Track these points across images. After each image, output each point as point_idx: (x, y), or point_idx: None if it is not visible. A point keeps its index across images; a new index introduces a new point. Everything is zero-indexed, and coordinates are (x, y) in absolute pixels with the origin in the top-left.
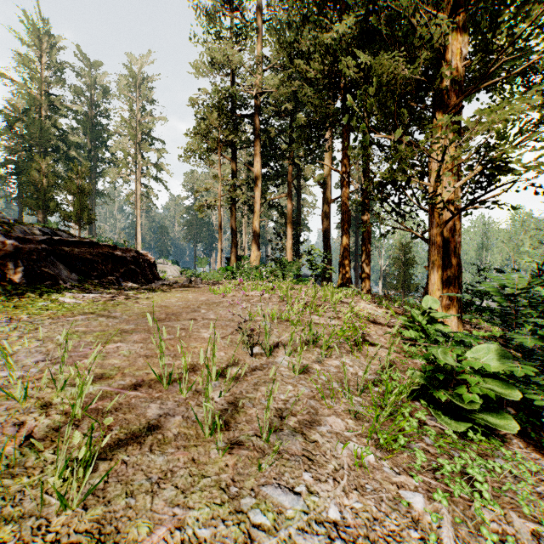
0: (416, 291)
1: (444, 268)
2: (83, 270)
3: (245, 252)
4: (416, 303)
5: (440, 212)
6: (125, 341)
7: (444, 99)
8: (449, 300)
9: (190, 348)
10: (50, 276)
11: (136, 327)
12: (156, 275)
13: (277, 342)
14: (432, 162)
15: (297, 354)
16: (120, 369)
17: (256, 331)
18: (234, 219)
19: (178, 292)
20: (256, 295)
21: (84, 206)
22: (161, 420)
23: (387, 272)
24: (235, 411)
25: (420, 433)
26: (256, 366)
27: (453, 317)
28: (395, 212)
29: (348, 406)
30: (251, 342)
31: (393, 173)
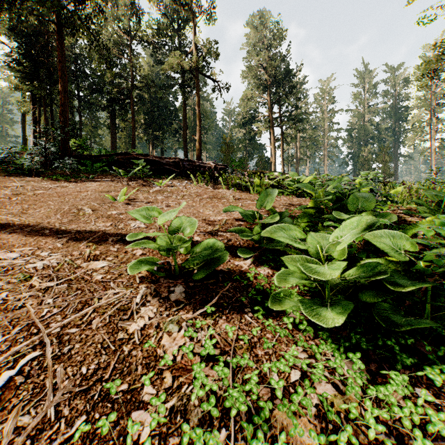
0: None
1: None
2: None
3: None
4: None
5: None
6: None
7: None
8: None
9: None
10: None
11: None
12: None
13: None
14: None
15: None
16: None
17: None
18: None
19: None
20: None
21: (386, 168)
22: None
23: None
24: None
25: None
26: None
27: None
28: None
29: None
30: None
31: None
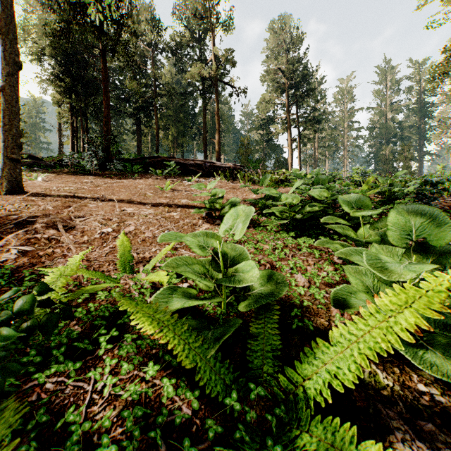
0: None
1: None
2: None
3: None
4: None
5: None
6: None
7: None
8: None
9: None
10: None
11: None
12: None
13: None
14: None
15: None
16: None
17: None
18: None
19: None
20: None
21: (407, 167)
22: None
23: None
24: None
25: None
26: None
27: None
28: None
29: None
30: None
31: None
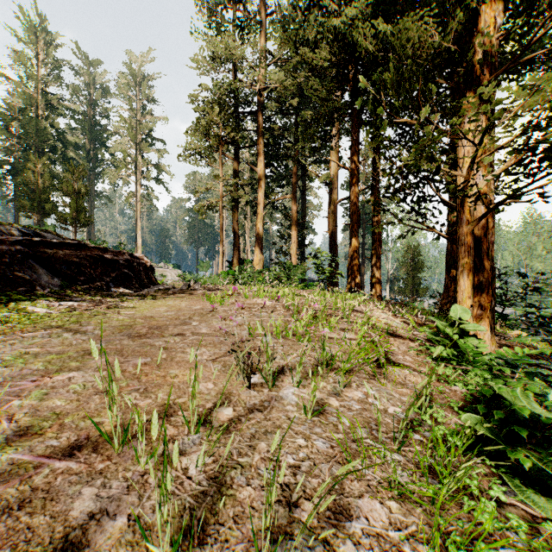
0: (430, 297)
1: (476, 272)
2: (69, 275)
3: (248, 255)
4: (434, 310)
5: (471, 208)
6: (84, 368)
7: (476, 75)
8: (481, 309)
9: (169, 378)
10: (26, 281)
11: (106, 346)
12: (153, 280)
13: (282, 365)
14: (461, 150)
15: (308, 382)
16: (59, 416)
17: (256, 351)
18: (236, 221)
19: (172, 299)
20: (258, 303)
21: (80, 207)
22: (90, 528)
23: (395, 276)
24: (219, 496)
25: (503, 528)
26: (254, 405)
27: (486, 329)
28: (415, 209)
29: (386, 473)
30: (247, 372)
31: (418, 162)
